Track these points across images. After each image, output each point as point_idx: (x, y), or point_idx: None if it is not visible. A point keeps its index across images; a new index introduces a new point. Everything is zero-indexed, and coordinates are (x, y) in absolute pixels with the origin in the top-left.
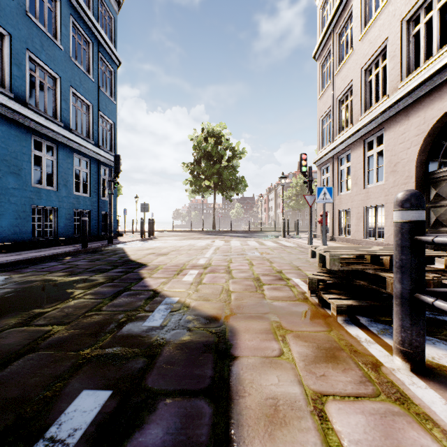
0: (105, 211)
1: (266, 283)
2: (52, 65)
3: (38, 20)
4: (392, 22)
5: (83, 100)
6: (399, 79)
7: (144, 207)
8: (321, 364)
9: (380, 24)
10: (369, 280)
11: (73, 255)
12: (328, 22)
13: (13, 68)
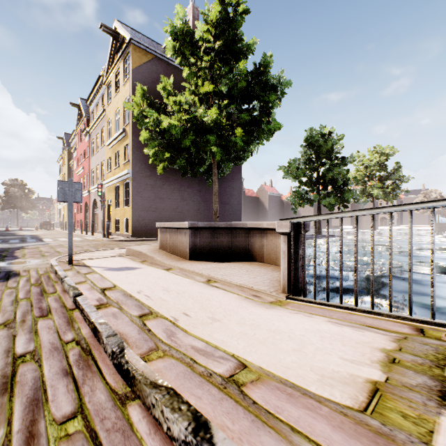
0: None
1: None
2: None
3: None
4: None
5: None
6: None
7: None
8: None
9: None
10: None
11: None
12: (59, 178)
13: None
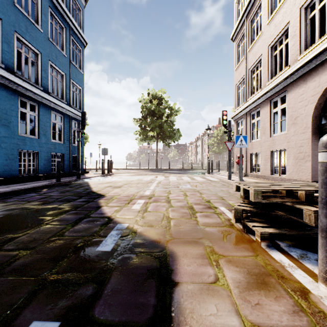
0: (75, 154)
1: (198, 211)
2: (34, 43)
3: (23, 9)
4: (293, 9)
5: (58, 71)
6: (299, 53)
7: (105, 151)
8: (254, 291)
9: (283, 12)
10: (285, 210)
11: (49, 188)
12: (243, 12)
13: (4, 45)
